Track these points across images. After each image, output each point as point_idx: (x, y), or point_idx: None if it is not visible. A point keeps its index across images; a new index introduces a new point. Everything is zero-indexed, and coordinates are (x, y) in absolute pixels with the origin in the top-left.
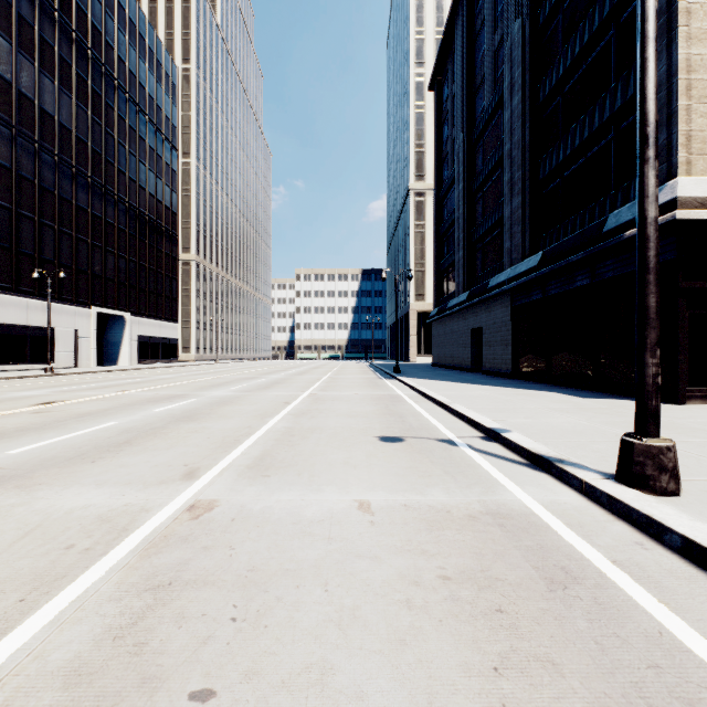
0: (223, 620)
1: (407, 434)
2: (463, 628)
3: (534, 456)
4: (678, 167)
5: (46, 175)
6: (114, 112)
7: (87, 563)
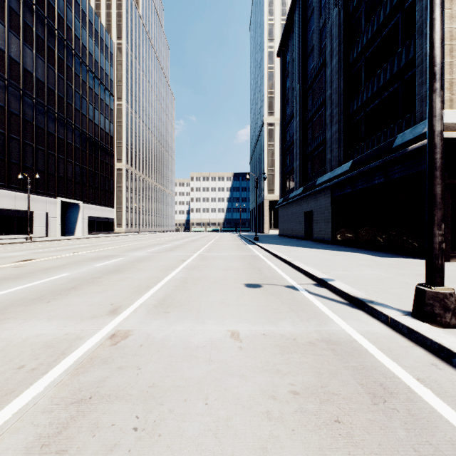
0: (127, 429)
1: (263, 282)
2: (311, 436)
3: (352, 298)
4: (444, 103)
5: (28, 111)
6: (72, 70)
7: (31, 381)
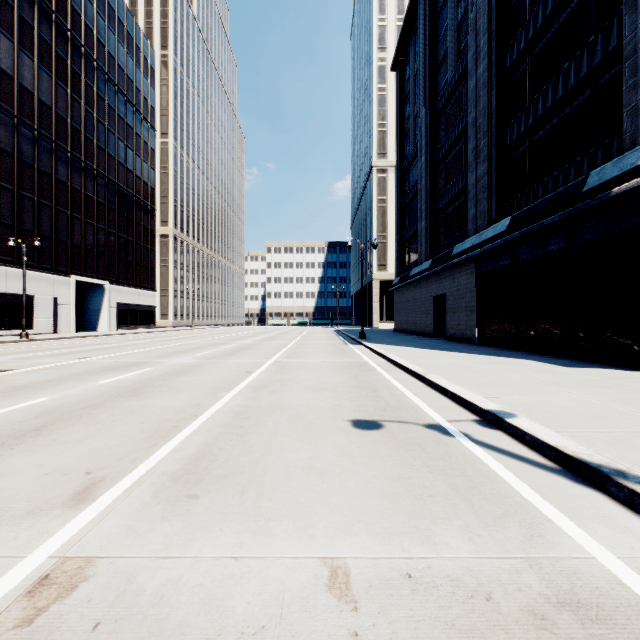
0: None
1: (384, 416)
2: None
3: (569, 460)
4: None
5: (26, 148)
6: (93, 91)
7: None
